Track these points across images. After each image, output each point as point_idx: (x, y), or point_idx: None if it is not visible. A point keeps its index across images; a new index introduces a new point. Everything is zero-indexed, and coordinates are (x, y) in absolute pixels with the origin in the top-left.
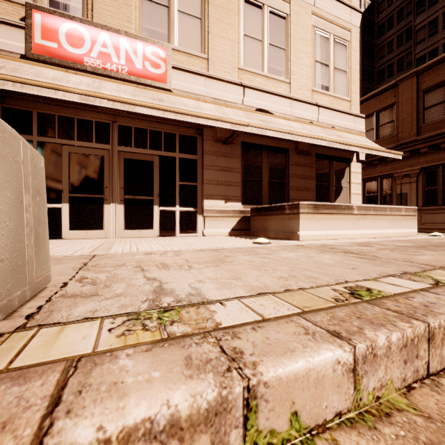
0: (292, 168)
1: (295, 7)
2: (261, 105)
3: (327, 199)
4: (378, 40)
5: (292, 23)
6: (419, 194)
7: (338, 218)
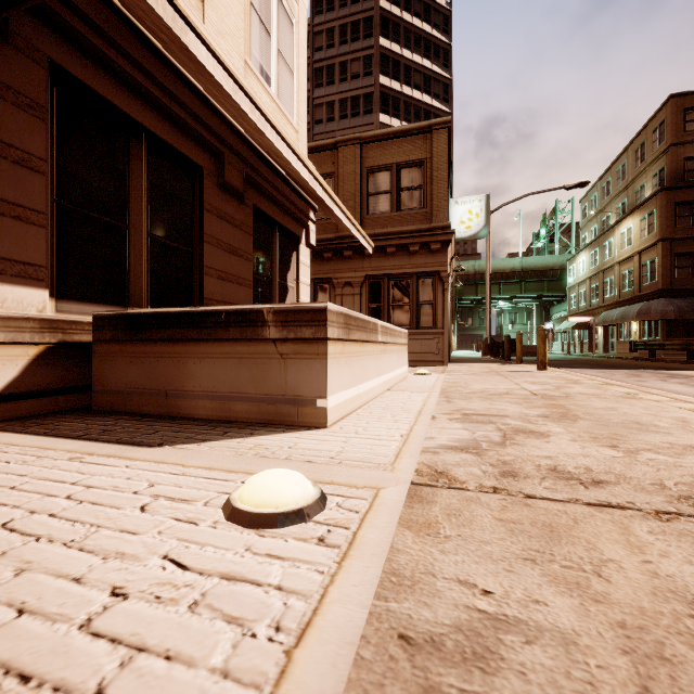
0: (210, 221)
1: None
2: None
3: None
4: None
5: None
6: (363, 312)
7: (368, 352)
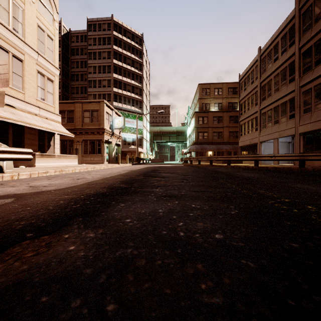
0: (26, 135)
1: (27, 58)
2: (9, 102)
3: (44, 150)
4: (71, 56)
5: (26, 65)
6: (82, 149)
7: (50, 159)
